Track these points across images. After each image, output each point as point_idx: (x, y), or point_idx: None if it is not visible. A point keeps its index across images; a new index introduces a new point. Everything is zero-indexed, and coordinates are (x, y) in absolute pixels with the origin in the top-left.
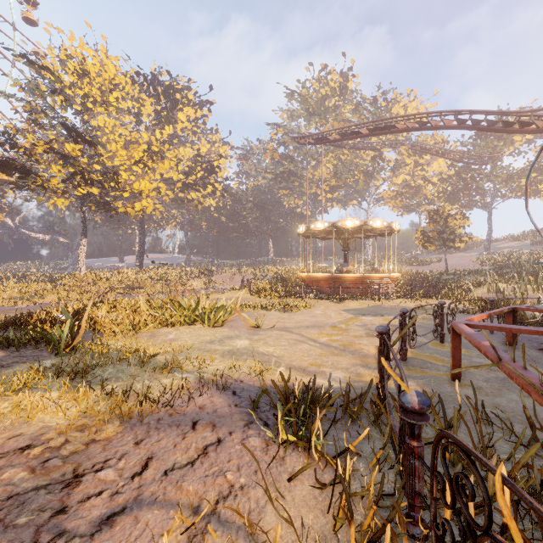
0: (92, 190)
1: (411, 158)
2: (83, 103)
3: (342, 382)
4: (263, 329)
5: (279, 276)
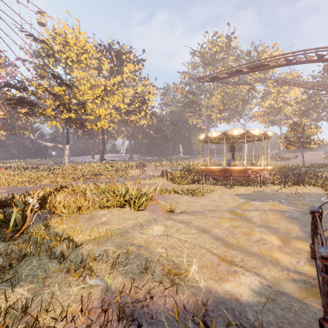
0: (70, 115)
1: (275, 88)
2: (66, 62)
3: (260, 292)
4: (176, 213)
5: (186, 167)
